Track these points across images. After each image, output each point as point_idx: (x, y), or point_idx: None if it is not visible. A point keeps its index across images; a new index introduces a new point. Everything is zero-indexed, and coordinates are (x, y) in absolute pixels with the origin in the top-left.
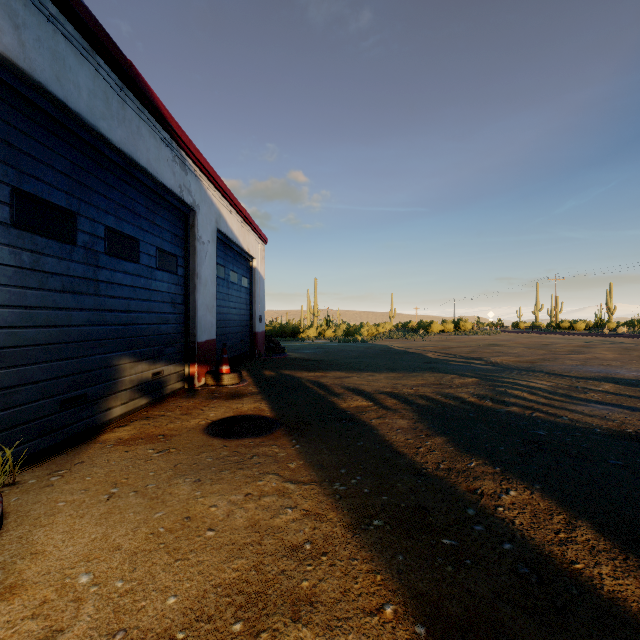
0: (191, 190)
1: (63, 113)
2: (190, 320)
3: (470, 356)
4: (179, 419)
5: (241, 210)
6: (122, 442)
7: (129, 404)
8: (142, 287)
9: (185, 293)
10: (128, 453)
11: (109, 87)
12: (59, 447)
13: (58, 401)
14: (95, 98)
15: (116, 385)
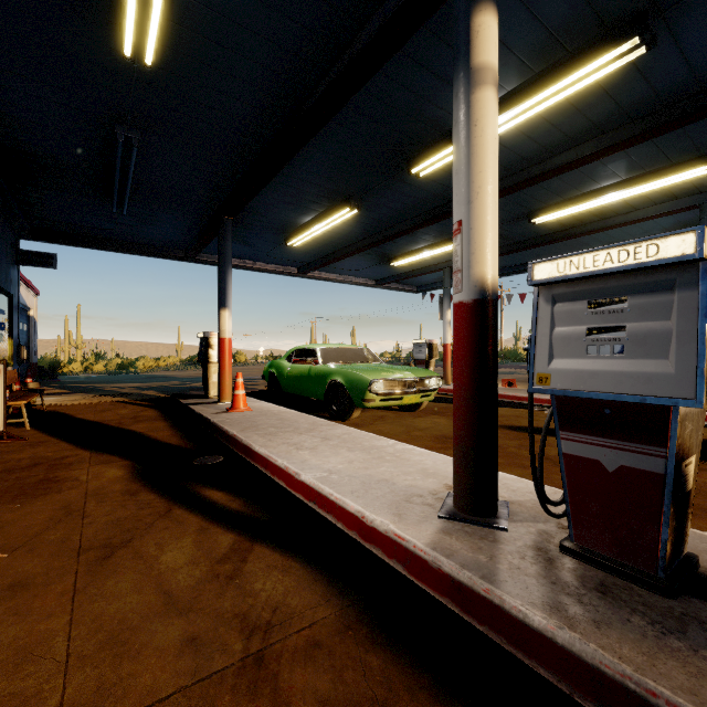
0: None
1: None
2: None
3: None
4: None
5: (28, 283)
6: None
7: None
8: None
9: None
10: None
11: None
12: None
13: None
14: None
15: None
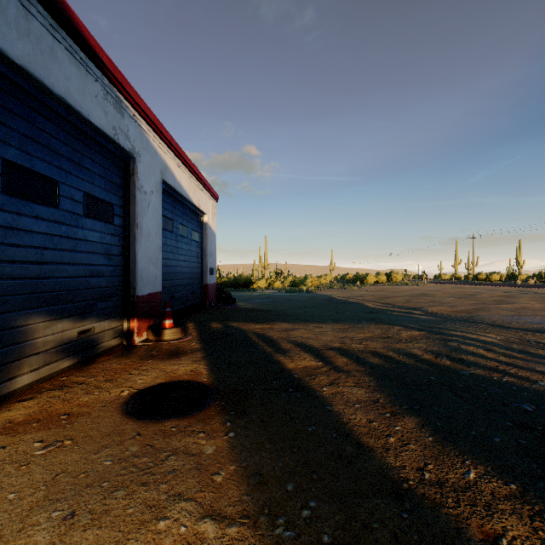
0: (129, 135)
1: None
2: (130, 272)
3: (407, 306)
4: (99, 388)
5: (190, 165)
6: (9, 428)
7: (43, 370)
8: (63, 235)
9: (124, 244)
10: (4, 450)
11: None
12: None
13: None
14: None
15: (22, 349)
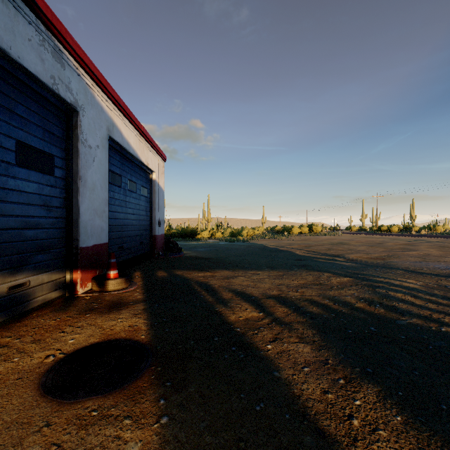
0: (71, 87)
1: None
2: (73, 224)
3: (330, 253)
4: (21, 352)
5: (138, 125)
6: None
7: None
8: None
9: (66, 196)
10: None
11: None
12: None
13: None
14: None
15: None
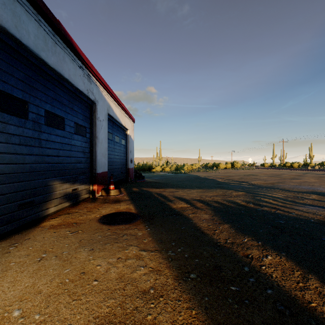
0: (93, 92)
1: (20, 46)
2: (93, 161)
3: (240, 180)
4: (85, 214)
5: (121, 104)
6: (53, 227)
7: (59, 206)
8: (66, 143)
9: (90, 147)
10: (55, 233)
11: (46, 34)
12: (18, 230)
13: (17, 204)
14: (38, 39)
15: (51, 196)
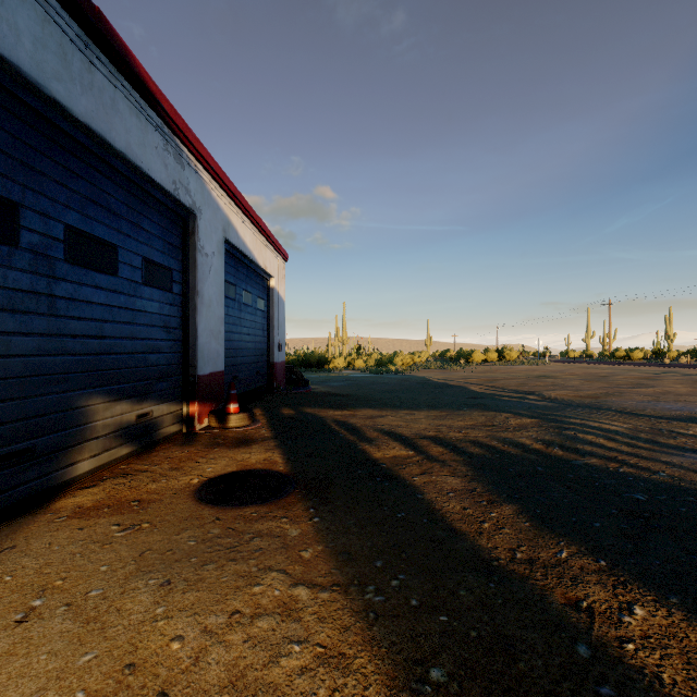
0: (190, 189)
1: None
2: (189, 348)
3: (521, 390)
4: (165, 476)
5: (255, 219)
6: (80, 512)
7: (102, 456)
8: (122, 306)
9: (183, 315)
10: (82, 531)
11: (67, 39)
12: None
13: None
14: (45, 50)
15: (82, 432)
